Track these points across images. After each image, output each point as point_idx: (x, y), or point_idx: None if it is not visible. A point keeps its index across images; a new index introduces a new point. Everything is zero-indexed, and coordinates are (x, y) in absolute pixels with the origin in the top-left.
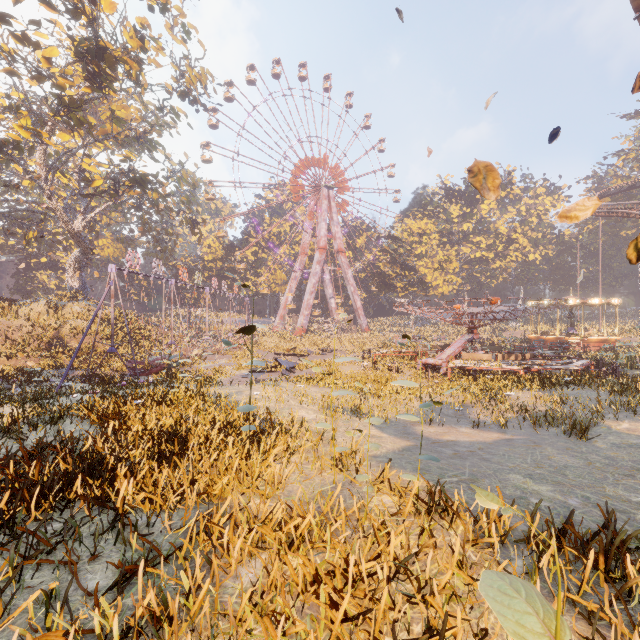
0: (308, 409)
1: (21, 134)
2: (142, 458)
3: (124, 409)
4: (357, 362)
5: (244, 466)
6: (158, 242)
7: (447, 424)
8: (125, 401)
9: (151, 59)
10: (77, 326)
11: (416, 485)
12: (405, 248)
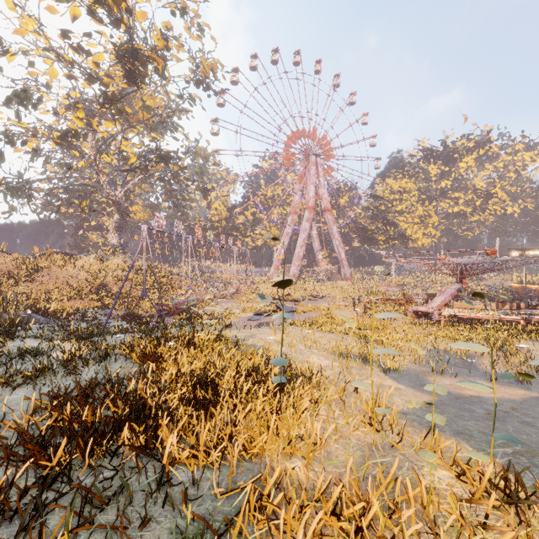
0: (318, 355)
1: (77, 124)
2: (179, 402)
3: (158, 350)
4: (349, 308)
5: (280, 422)
6: (177, 207)
7: (459, 375)
8: (158, 341)
9: (173, 55)
10: (117, 275)
11: (490, 467)
12: (386, 205)
